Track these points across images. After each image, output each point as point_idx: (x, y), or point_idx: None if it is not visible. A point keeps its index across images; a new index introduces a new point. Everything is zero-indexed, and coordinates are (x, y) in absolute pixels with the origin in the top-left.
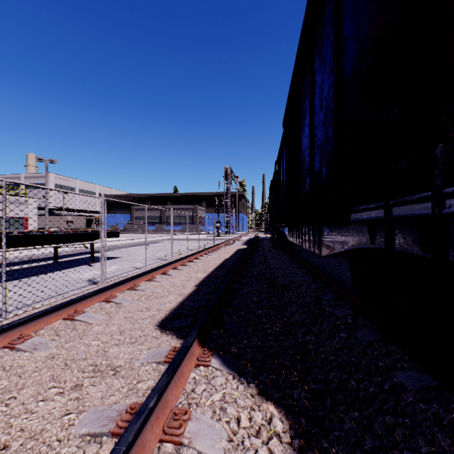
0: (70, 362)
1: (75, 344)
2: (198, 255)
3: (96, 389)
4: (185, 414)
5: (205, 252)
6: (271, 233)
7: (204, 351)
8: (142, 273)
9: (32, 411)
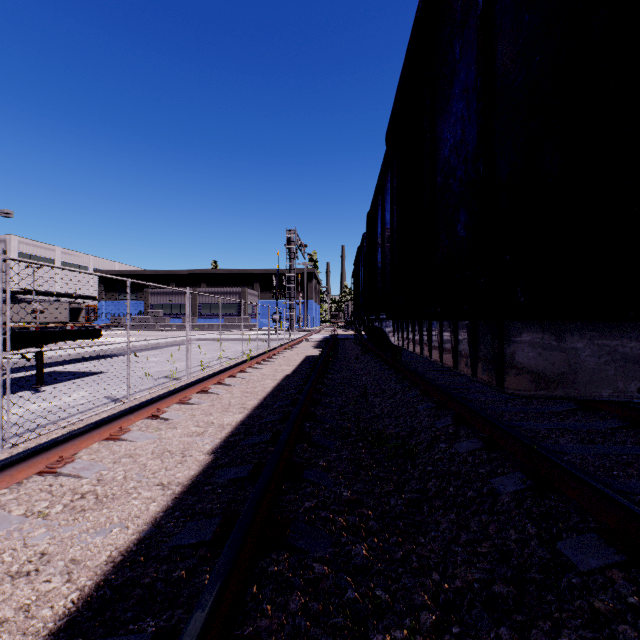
0: None
1: None
2: (236, 370)
3: None
4: None
5: (250, 363)
6: (356, 329)
7: None
8: (93, 424)
9: None
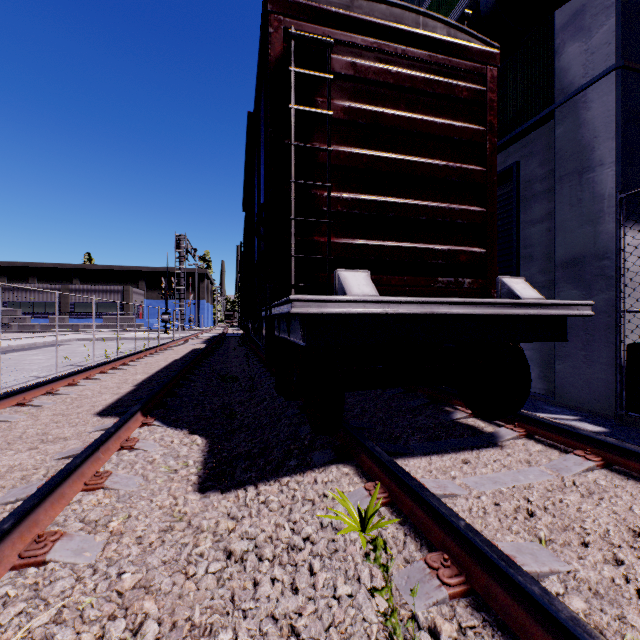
0: (13, 441)
1: (7, 433)
2: (135, 357)
3: (54, 446)
4: (135, 439)
5: (145, 353)
6: (242, 328)
7: (148, 417)
8: (61, 377)
9: (2, 460)
